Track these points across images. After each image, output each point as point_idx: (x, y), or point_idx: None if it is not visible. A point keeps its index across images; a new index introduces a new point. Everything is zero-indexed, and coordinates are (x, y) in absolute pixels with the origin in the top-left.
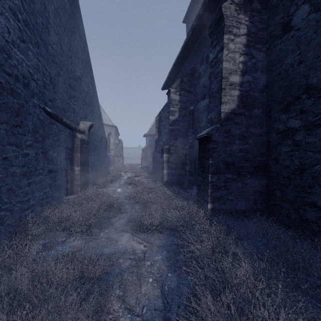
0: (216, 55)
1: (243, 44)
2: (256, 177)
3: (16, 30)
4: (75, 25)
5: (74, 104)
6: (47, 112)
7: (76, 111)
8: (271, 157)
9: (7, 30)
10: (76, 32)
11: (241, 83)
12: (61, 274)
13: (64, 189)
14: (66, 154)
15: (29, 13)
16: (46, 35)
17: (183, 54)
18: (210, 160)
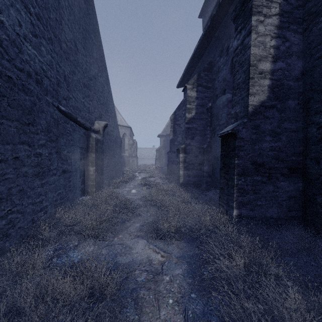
0: (242, 41)
1: (274, 25)
2: (290, 179)
3: (28, 24)
4: (90, 23)
5: (89, 104)
6: (61, 110)
7: (91, 110)
8: (309, 157)
9: (18, 23)
10: (91, 31)
11: (272, 71)
12: (69, 290)
13: (79, 190)
14: (81, 154)
15: (42, 8)
16: (60, 31)
17: (200, 48)
18: (236, 160)
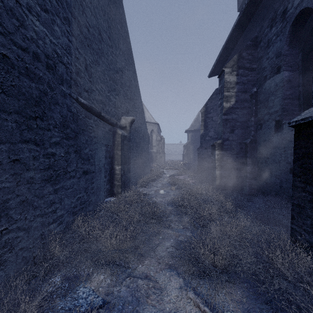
0: None
1: None
2: None
3: None
4: (116, 13)
5: (115, 98)
6: (82, 103)
7: (117, 105)
8: None
9: None
10: (117, 20)
11: None
12: None
13: (103, 191)
14: (106, 152)
15: None
16: (80, 13)
17: (240, 24)
18: None
